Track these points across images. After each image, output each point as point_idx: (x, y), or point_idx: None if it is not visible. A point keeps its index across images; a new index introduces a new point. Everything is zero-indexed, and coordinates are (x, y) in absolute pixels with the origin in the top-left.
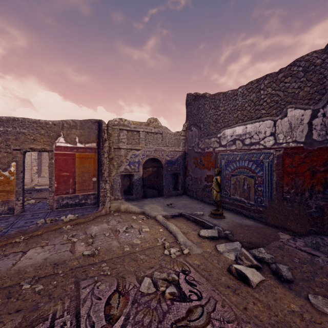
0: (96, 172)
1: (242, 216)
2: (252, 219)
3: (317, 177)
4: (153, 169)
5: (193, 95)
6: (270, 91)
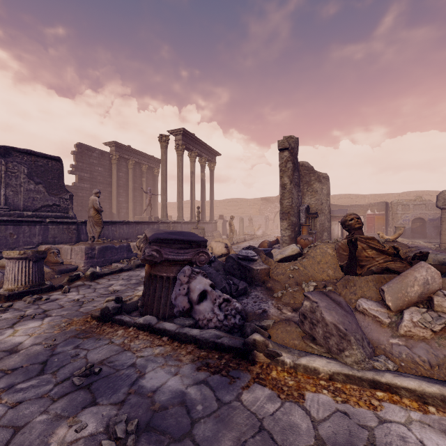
0: (384, 225)
1: None
2: None
3: None
4: (420, 223)
5: None
6: None
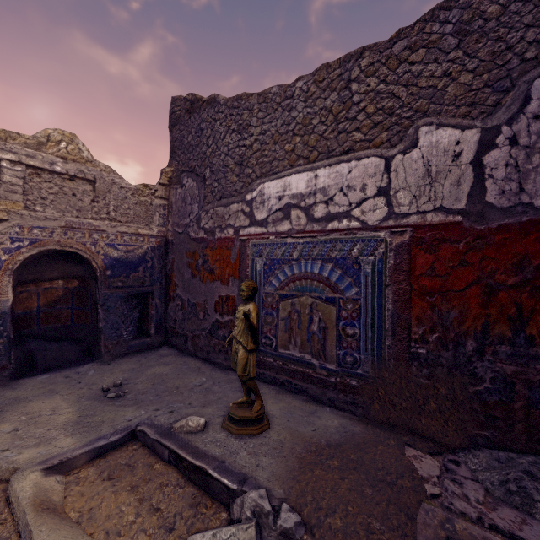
0: None
1: (307, 401)
2: (331, 408)
3: (499, 302)
4: (68, 283)
5: (188, 99)
6: (375, 86)
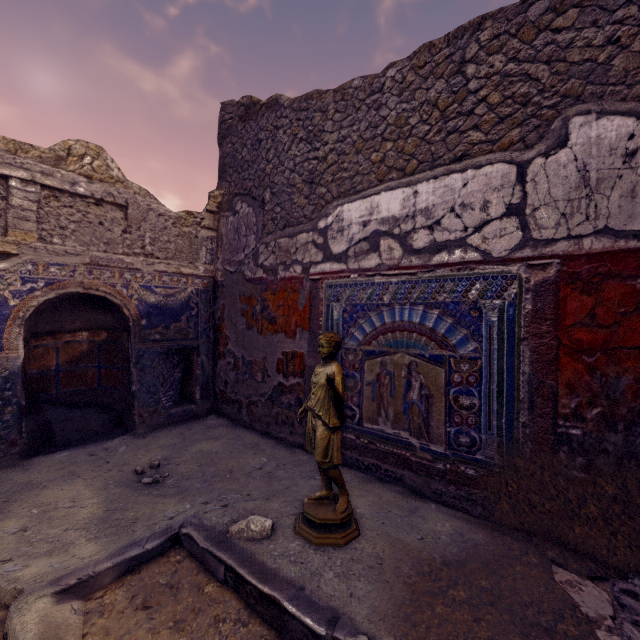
0: None
1: (404, 493)
2: (438, 505)
3: None
4: (95, 335)
5: (242, 104)
6: (502, 66)
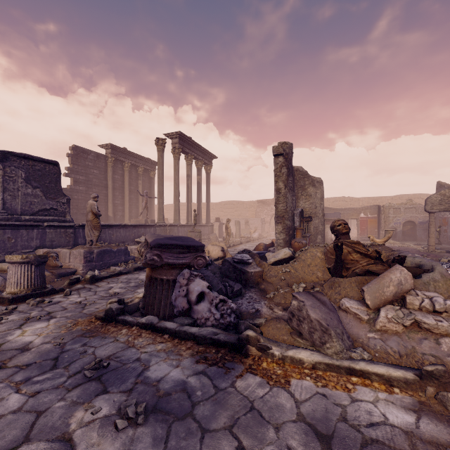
0: (376, 227)
1: None
2: None
3: None
4: (410, 226)
5: (439, 184)
6: None
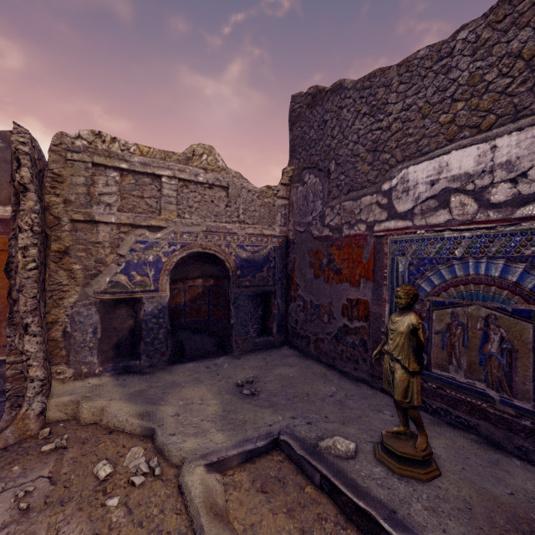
0: None
1: (479, 443)
2: (523, 462)
3: None
4: (206, 282)
5: (309, 93)
6: None
